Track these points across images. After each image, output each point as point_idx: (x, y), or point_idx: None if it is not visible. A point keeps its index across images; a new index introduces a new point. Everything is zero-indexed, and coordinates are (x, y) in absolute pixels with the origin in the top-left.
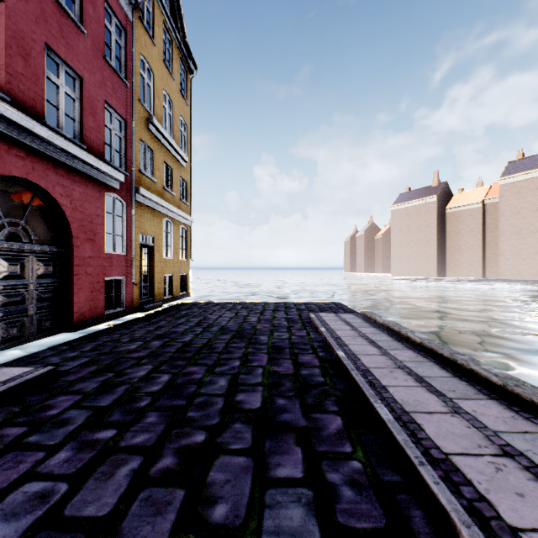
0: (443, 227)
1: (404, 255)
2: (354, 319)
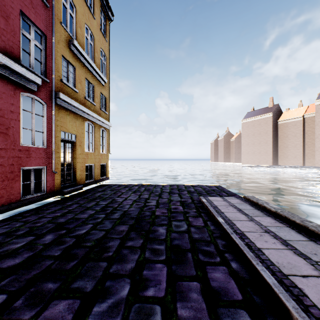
0: (276, 133)
1: (250, 151)
2: (242, 205)
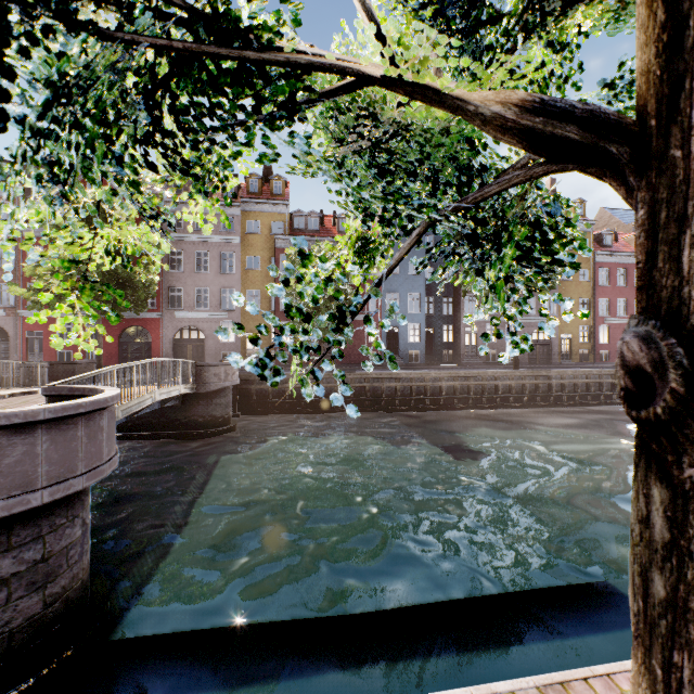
0: None
1: None
2: None
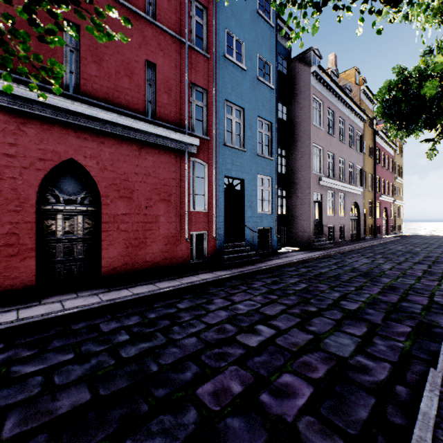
0: None
1: None
2: None
